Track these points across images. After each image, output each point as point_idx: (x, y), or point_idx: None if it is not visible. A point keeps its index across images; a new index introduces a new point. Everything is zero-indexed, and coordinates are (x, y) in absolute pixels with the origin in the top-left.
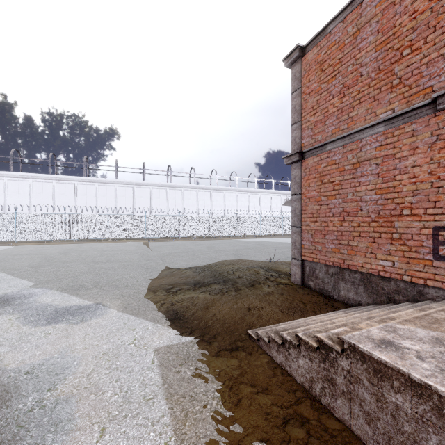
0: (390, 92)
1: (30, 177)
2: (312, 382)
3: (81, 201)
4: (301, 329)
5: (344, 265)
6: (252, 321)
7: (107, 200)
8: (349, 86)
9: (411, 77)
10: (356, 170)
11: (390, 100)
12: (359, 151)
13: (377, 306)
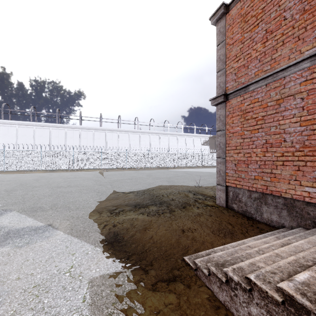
0: None
1: (16, 124)
2: None
3: (54, 142)
4: (246, 263)
5: (267, 191)
6: (187, 244)
7: (73, 141)
8: (272, 31)
9: None
10: (279, 105)
11: None
12: (282, 88)
13: (302, 229)
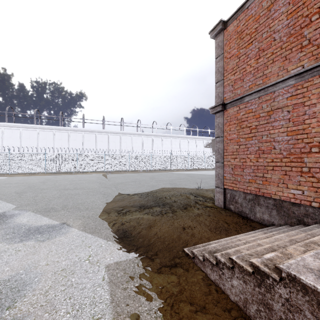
0: (300, 51)
1: (20, 127)
2: (246, 302)
3: (57, 144)
4: (232, 250)
5: (259, 193)
6: (187, 239)
7: (76, 143)
8: (264, 49)
9: (319, 38)
10: (270, 117)
11: (300, 58)
12: (272, 101)
13: (288, 226)
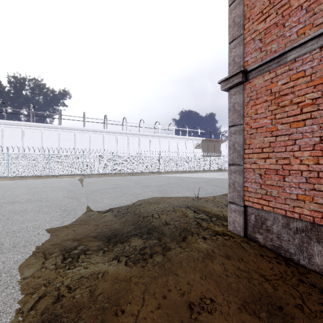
0: None
1: None
2: None
3: (27, 143)
4: None
5: None
6: None
7: (51, 142)
8: None
9: None
10: None
11: None
12: None
13: None
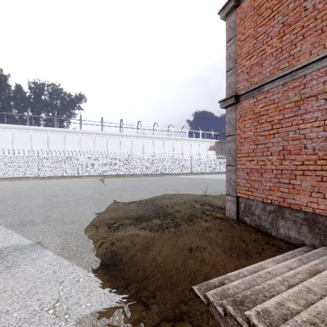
0: None
1: (12, 128)
2: None
3: (52, 147)
4: (272, 304)
5: (284, 204)
6: (196, 268)
7: (73, 146)
8: (290, 24)
9: None
10: (299, 107)
11: None
12: (302, 88)
13: None
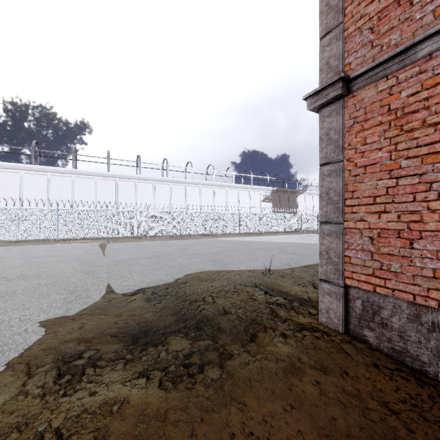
0: None
1: None
2: None
3: (28, 194)
4: None
5: None
6: None
7: (62, 193)
8: None
9: None
10: None
11: None
12: None
13: None
